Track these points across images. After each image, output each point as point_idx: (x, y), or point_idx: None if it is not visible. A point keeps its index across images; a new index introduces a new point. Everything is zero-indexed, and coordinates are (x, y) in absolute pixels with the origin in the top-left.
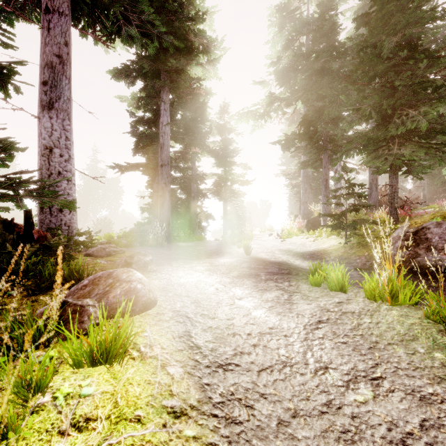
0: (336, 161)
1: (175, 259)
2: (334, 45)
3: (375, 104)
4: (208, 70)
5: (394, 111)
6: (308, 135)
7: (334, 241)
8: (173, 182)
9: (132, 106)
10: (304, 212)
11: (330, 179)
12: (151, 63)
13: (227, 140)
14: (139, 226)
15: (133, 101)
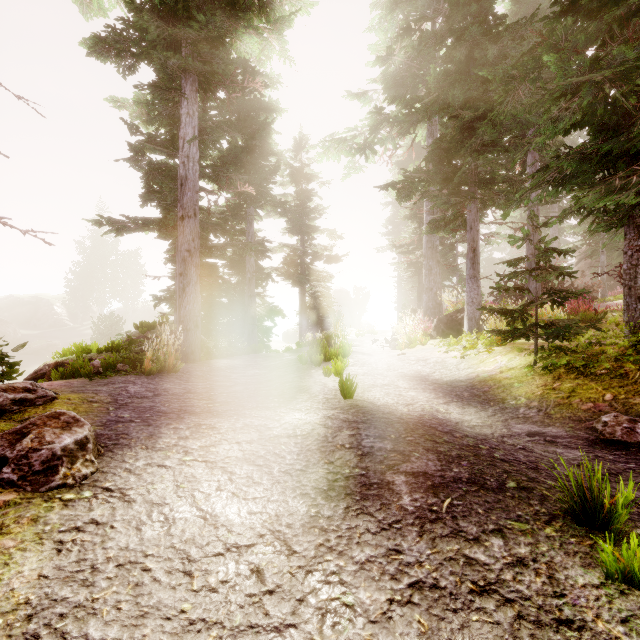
0: (508, 209)
1: (178, 415)
2: (488, 20)
3: (636, 63)
4: (268, 40)
5: (638, 104)
6: (442, 174)
7: (504, 359)
8: (212, 253)
9: (139, 118)
10: (427, 304)
11: (460, 255)
12: (161, 24)
13: (305, 192)
14: (143, 329)
15: (140, 109)
